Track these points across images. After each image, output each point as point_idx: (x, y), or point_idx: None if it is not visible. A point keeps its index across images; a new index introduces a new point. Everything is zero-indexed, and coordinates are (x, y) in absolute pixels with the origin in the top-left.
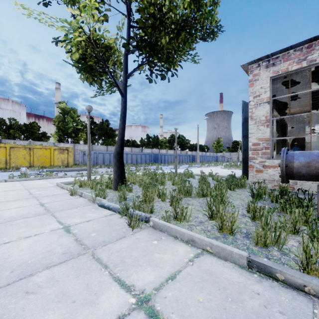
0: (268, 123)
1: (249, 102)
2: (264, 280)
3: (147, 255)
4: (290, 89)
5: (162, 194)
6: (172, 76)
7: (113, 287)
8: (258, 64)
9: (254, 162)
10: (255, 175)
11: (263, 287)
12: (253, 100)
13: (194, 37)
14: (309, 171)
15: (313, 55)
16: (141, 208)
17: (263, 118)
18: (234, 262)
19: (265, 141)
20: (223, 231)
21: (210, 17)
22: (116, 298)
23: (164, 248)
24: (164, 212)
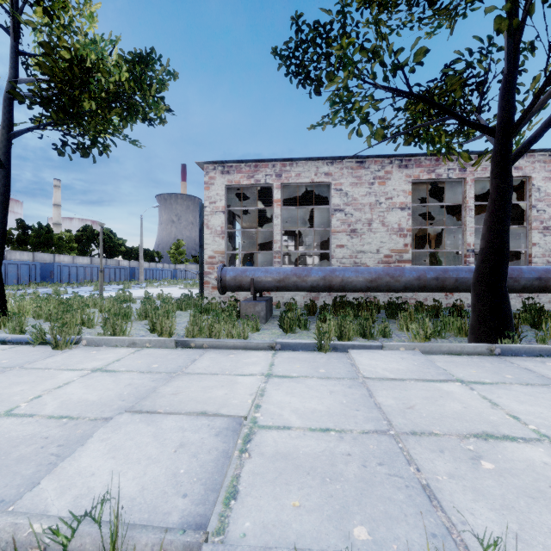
0: (224, 235)
1: (206, 207)
2: (184, 349)
3: (90, 358)
4: (250, 198)
5: (89, 319)
6: (100, 155)
7: (66, 372)
8: (214, 166)
9: (211, 277)
10: (212, 293)
11: (182, 352)
12: (210, 206)
13: (135, 119)
14: (236, 283)
15: (258, 175)
16: (65, 332)
17: (219, 228)
18: (167, 348)
19: (221, 255)
20: (163, 336)
21: (156, 107)
22: (73, 374)
23: (106, 353)
24: (96, 336)
